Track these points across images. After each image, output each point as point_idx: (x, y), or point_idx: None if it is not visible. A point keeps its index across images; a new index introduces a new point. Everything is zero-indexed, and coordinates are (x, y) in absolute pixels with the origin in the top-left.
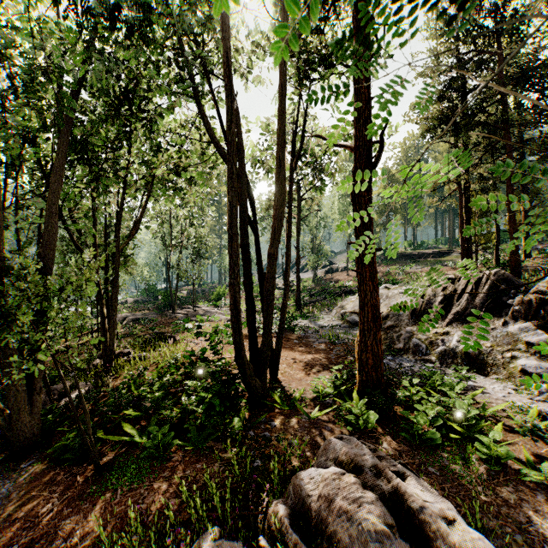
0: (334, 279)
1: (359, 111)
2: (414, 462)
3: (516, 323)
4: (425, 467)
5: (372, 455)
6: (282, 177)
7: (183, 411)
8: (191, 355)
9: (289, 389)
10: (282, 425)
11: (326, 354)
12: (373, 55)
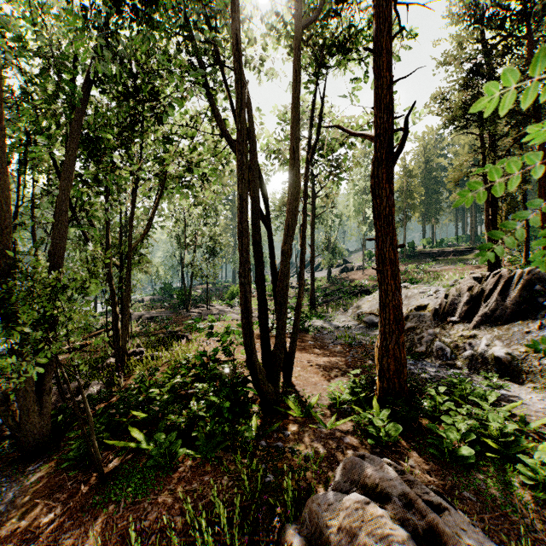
0: (349, 278)
1: (379, 97)
2: (446, 484)
3: None
4: (459, 491)
5: (400, 481)
6: (296, 169)
7: (192, 416)
8: (202, 356)
9: (304, 394)
10: (297, 434)
11: (342, 357)
12: (395, 35)
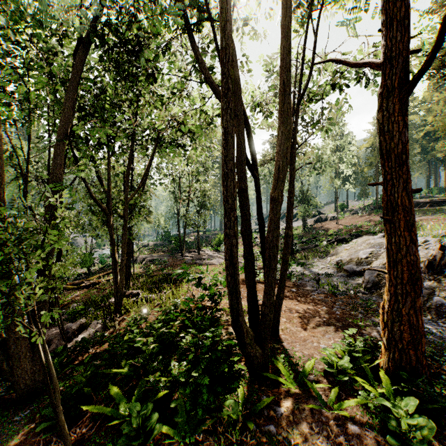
0: (323, 227)
1: (386, 17)
2: None
3: None
4: None
5: None
6: (288, 104)
7: (172, 380)
8: (189, 303)
9: (293, 352)
10: (291, 413)
11: (329, 308)
12: None
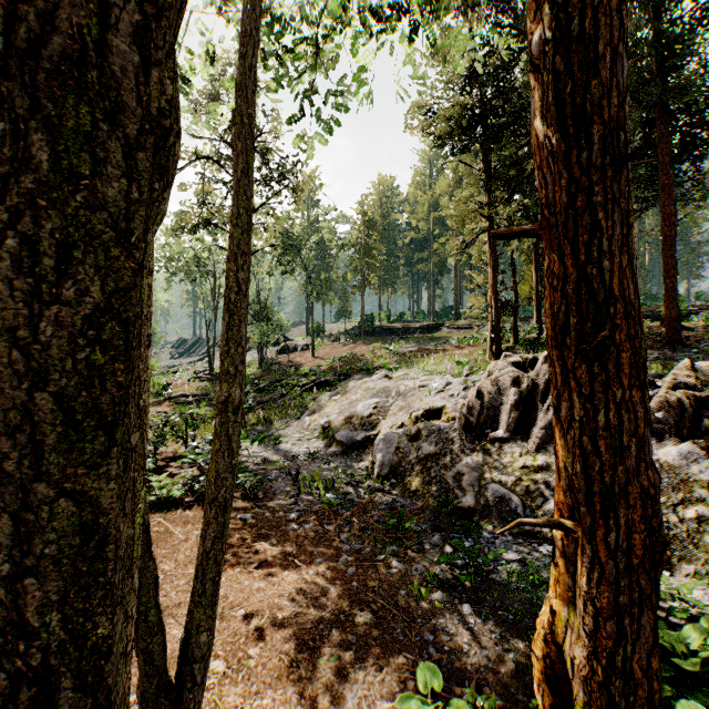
0: (293, 362)
1: None
2: None
3: (664, 443)
4: None
5: None
6: None
7: None
8: None
9: None
10: None
11: (331, 560)
12: None
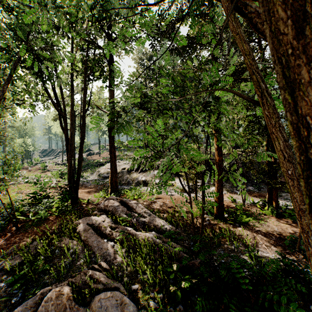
0: (92, 158)
1: (110, 102)
2: None
3: (156, 170)
4: None
5: (116, 197)
6: (84, 122)
7: (46, 207)
8: (31, 194)
9: (84, 199)
10: (86, 205)
11: (95, 188)
12: (115, 85)
